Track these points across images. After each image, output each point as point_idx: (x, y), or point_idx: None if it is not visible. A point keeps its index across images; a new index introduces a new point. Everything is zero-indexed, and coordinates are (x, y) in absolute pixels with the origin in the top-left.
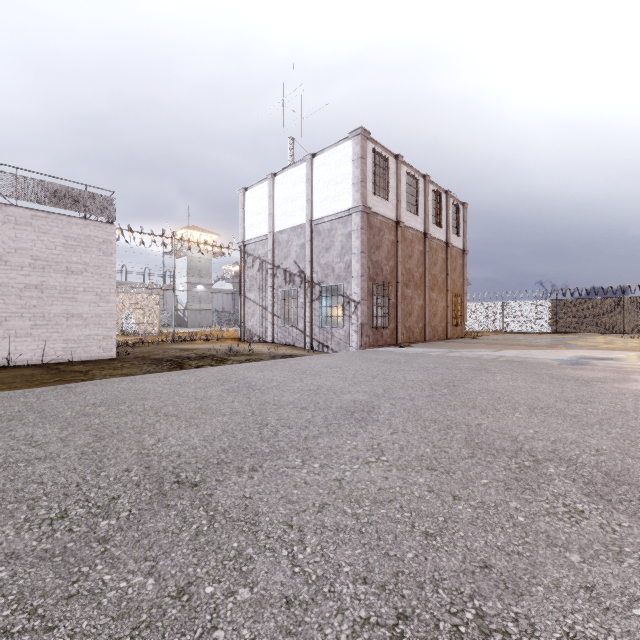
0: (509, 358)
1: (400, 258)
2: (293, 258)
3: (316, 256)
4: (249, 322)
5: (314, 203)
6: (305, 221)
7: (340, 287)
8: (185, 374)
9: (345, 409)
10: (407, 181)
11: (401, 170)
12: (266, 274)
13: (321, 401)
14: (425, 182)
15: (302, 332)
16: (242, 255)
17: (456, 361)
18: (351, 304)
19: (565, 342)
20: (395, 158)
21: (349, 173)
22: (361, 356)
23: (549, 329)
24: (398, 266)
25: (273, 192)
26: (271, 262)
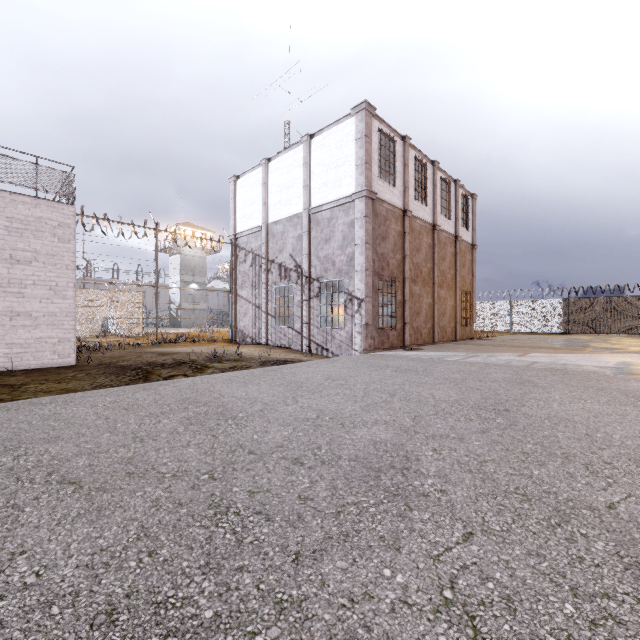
0: (545, 365)
1: (407, 251)
2: (289, 251)
3: (314, 248)
4: (241, 322)
5: (312, 189)
6: (302, 210)
7: (341, 283)
8: (144, 390)
9: (363, 463)
10: (415, 167)
11: (408, 154)
12: (259, 269)
13: (324, 443)
14: (434, 169)
15: (299, 333)
16: (233, 249)
17: (484, 369)
18: (354, 302)
19: (588, 344)
20: (402, 140)
21: (352, 154)
22: (368, 362)
23: (560, 329)
24: (405, 260)
25: (267, 179)
26: (265, 256)
